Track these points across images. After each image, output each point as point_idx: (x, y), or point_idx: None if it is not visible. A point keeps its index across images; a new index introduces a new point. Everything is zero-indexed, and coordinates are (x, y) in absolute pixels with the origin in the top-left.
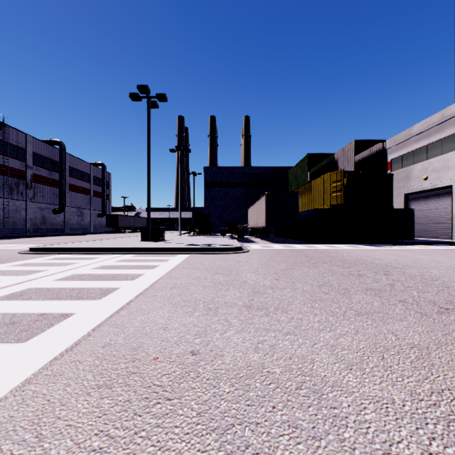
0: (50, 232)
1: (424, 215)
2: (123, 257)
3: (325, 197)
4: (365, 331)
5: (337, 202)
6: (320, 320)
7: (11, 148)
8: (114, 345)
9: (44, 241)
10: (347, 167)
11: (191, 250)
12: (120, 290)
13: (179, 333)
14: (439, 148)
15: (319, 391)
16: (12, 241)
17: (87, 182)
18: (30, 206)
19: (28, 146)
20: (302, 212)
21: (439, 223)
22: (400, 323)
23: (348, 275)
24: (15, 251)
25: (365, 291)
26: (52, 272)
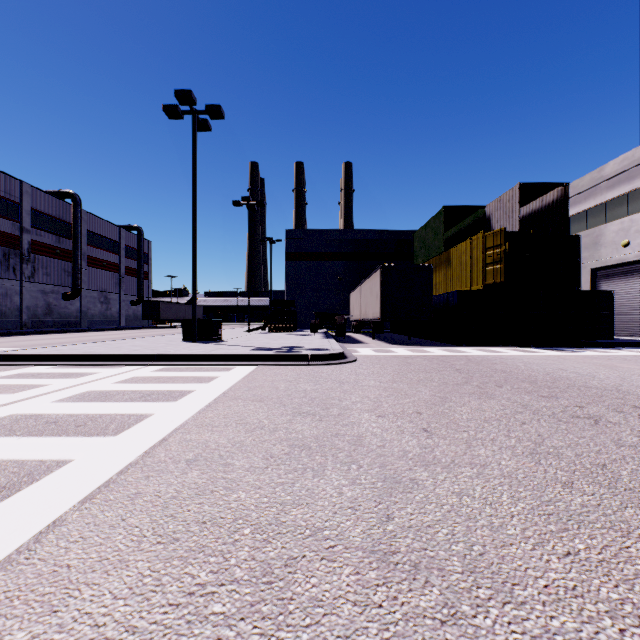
0: (58, 327)
1: (622, 300)
2: (138, 371)
3: (474, 272)
4: None
5: (494, 279)
6: None
7: None
8: None
9: (36, 341)
10: (506, 226)
11: (259, 359)
12: (62, 471)
13: None
14: None
15: None
16: None
17: (115, 254)
18: (27, 288)
19: (24, 200)
20: (436, 297)
21: None
22: None
23: (568, 419)
24: None
25: None
26: None
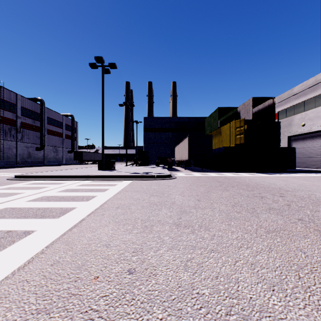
0: (33, 164)
1: (302, 151)
2: (83, 182)
3: (231, 138)
4: (277, 248)
5: (240, 142)
6: (237, 237)
7: (5, 104)
8: (61, 263)
9: (28, 170)
10: (247, 117)
11: (134, 177)
12: (76, 209)
13: (119, 250)
14: (313, 103)
15: (248, 317)
16: (5, 170)
17: (60, 128)
18: (19, 145)
19: (18, 102)
20: (214, 149)
21: (313, 157)
22: (304, 240)
23: (252, 197)
24: (5, 177)
25: (269, 210)
26: (27, 194)
